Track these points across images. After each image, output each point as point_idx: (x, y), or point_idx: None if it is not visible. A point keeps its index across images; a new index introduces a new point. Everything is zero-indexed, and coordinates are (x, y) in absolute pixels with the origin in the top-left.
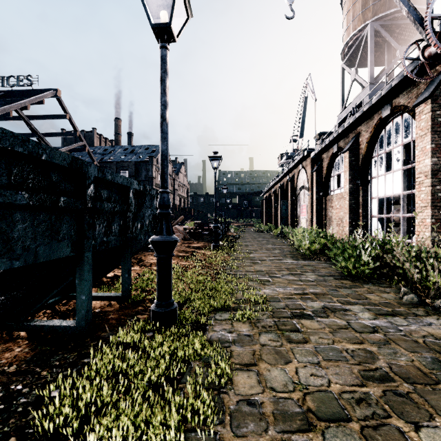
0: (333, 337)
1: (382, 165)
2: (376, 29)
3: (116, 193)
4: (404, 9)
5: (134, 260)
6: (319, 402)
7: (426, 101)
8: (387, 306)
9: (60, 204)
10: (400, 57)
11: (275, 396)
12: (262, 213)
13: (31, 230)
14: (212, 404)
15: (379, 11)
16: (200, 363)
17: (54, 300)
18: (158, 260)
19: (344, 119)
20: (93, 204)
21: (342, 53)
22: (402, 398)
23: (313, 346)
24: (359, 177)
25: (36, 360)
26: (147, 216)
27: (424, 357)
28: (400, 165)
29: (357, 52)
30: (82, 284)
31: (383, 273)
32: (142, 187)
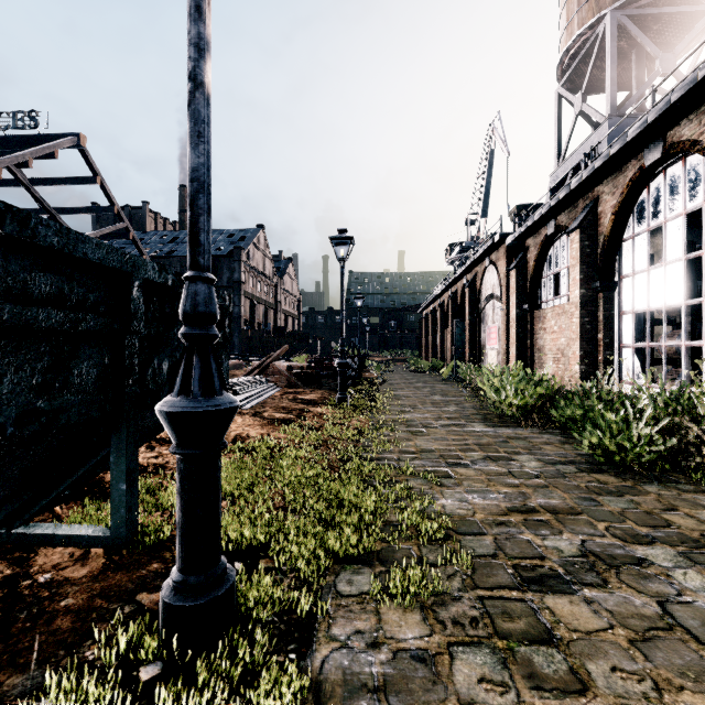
0: (648, 665)
1: (643, 252)
2: (619, 25)
3: (86, 285)
4: None
5: None
6: None
7: None
8: None
9: None
10: (662, 71)
11: None
12: (420, 340)
13: None
14: None
15: None
16: None
17: None
18: (181, 461)
19: (561, 181)
20: None
21: (558, 68)
22: None
23: None
24: (597, 276)
25: None
26: None
27: None
28: (679, 251)
29: (585, 65)
30: None
31: (697, 467)
32: (171, 277)
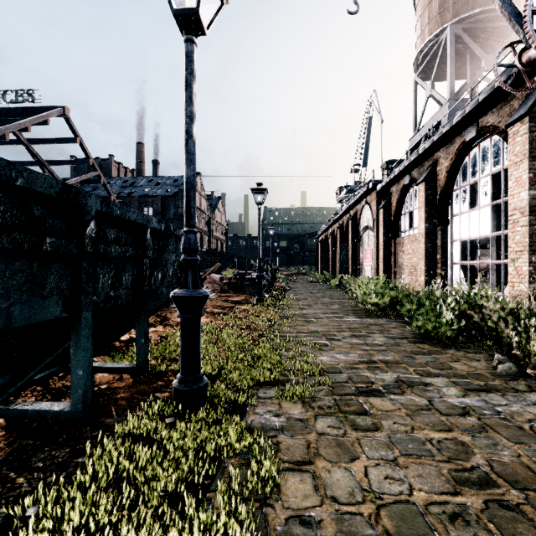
0: (411, 422)
1: (466, 199)
2: (457, 34)
3: (127, 233)
4: (496, 2)
5: (157, 319)
6: (398, 520)
7: (522, 120)
8: (478, 379)
9: (45, 248)
10: (486, 68)
11: (338, 510)
12: (316, 259)
13: (0, 283)
14: (251, 525)
15: (460, 11)
16: (236, 461)
17: (47, 373)
18: (182, 321)
19: (417, 144)
20: (94, 247)
21: (414, 63)
22: (512, 513)
23: (387, 435)
24: (437, 215)
25: (12, 460)
26: (170, 262)
27: (533, 451)
28: (487, 199)
29: (434, 61)
30: (78, 354)
31: (471, 336)
32: (163, 225)
